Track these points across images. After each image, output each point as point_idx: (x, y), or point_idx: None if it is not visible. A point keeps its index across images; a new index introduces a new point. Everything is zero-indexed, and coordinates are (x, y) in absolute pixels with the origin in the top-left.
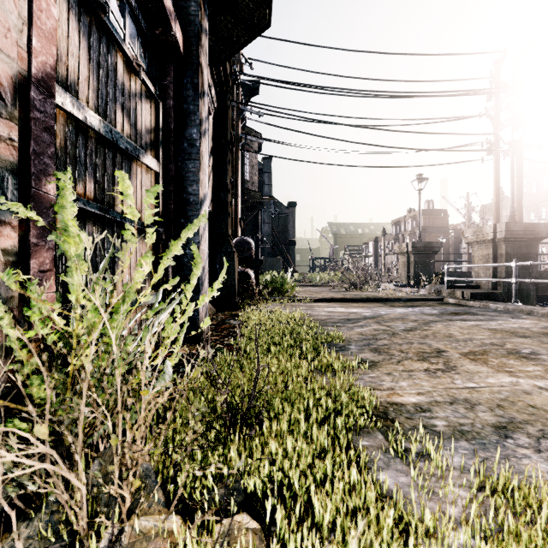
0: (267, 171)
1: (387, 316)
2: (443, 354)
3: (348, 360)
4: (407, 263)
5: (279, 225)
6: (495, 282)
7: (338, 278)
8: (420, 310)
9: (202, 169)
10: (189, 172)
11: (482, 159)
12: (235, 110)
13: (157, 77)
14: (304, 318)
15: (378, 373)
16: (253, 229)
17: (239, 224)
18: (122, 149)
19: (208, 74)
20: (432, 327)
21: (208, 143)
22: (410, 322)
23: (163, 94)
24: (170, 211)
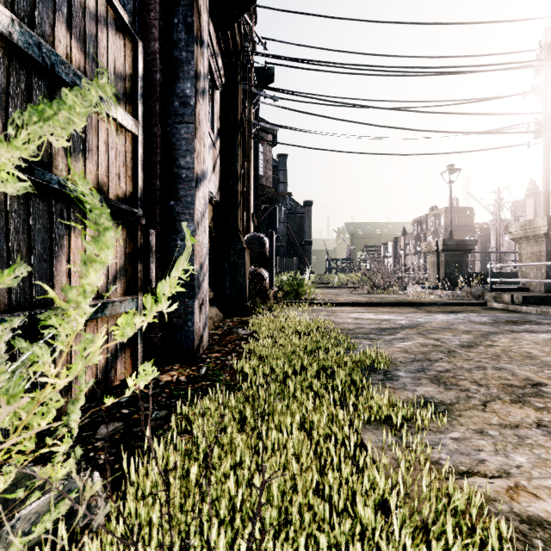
0: (282, 169)
1: (429, 325)
2: (544, 389)
3: (414, 409)
4: (436, 262)
5: (295, 225)
6: (549, 283)
7: (358, 280)
8: (466, 317)
9: (199, 138)
10: (181, 139)
11: (528, 143)
12: (247, 93)
13: (136, 11)
14: (327, 326)
15: (464, 431)
16: (267, 228)
17: (252, 220)
18: (67, 83)
19: (213, 38)
20: (497, 342)
21: (214, 122)
22: (462, 334)
23: (146, 35)
24: (155, 189)
